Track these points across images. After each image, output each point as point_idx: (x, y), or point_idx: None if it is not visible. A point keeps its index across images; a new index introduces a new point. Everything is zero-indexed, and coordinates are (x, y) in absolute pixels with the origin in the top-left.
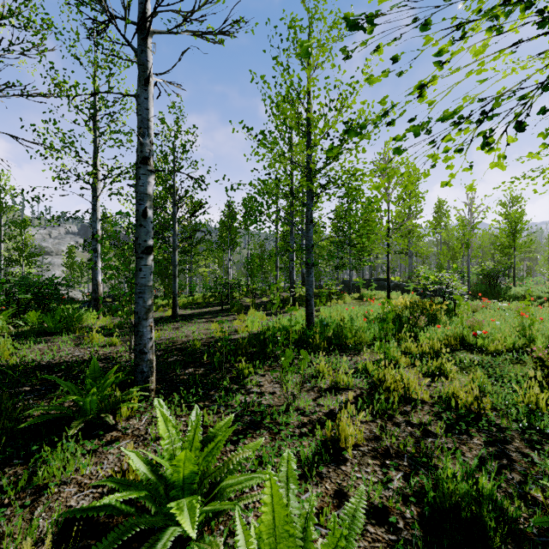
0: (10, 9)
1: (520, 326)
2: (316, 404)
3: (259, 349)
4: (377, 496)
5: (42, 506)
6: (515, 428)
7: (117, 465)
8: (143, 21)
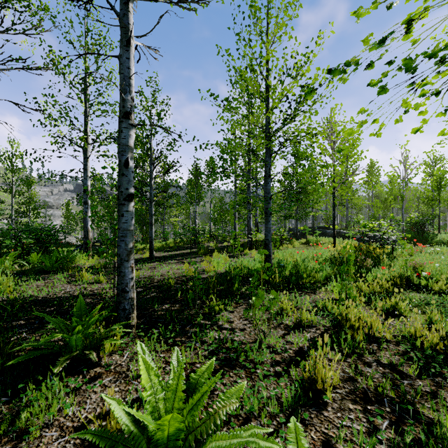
0: None
1: None
2: (285, 341)
3: (226, 287)
4: None
5: None
6: None
7: (99, 405)
8: None
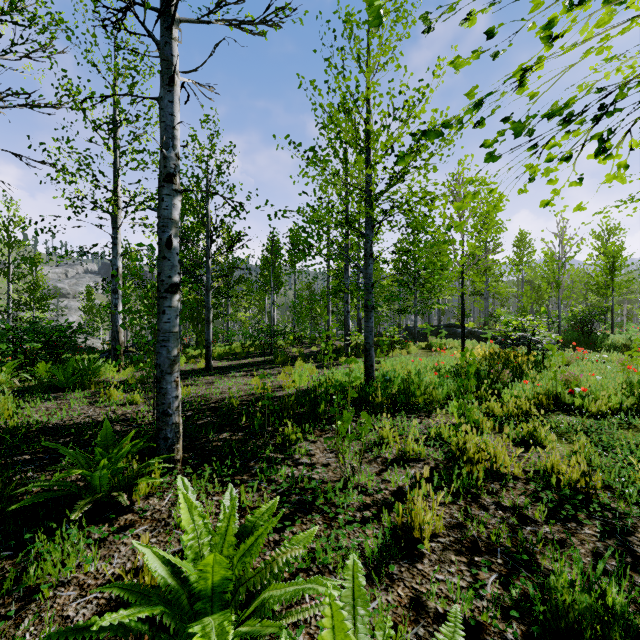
0: (12, 2)
1: (626, 382)
2: (380, 479)
3: (309, 409)
4: (466, 607)
5: (31, 617)
6: (638, 514)
7: (130, 559)
8: (167, 4)
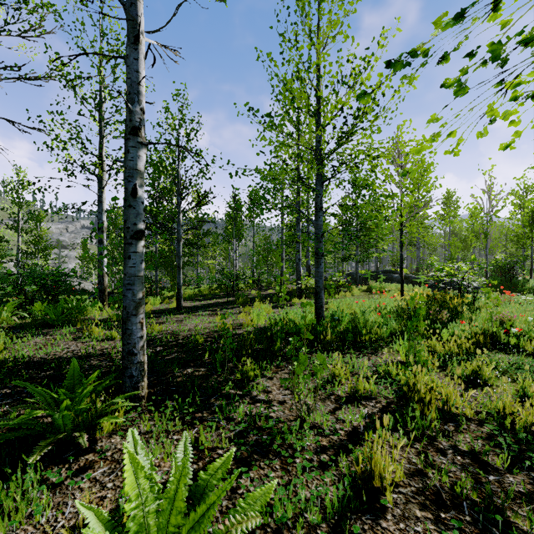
0: None
1: None
2: (335, 419)
3: (266, 347)
4: None
5: None
6: None
7: None
8: None
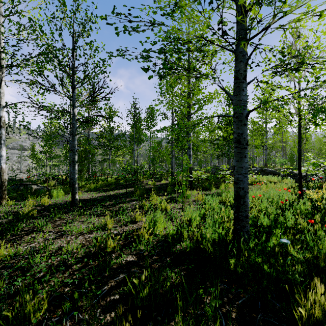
0: None
1: None
2: None
3: None
4: None
5: None
6: None
7: None
8: None
